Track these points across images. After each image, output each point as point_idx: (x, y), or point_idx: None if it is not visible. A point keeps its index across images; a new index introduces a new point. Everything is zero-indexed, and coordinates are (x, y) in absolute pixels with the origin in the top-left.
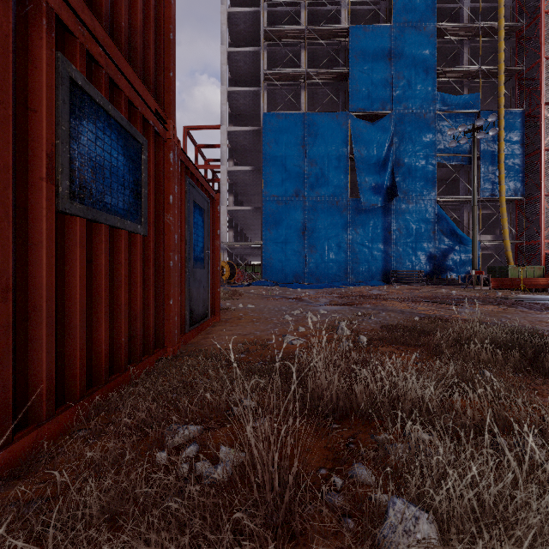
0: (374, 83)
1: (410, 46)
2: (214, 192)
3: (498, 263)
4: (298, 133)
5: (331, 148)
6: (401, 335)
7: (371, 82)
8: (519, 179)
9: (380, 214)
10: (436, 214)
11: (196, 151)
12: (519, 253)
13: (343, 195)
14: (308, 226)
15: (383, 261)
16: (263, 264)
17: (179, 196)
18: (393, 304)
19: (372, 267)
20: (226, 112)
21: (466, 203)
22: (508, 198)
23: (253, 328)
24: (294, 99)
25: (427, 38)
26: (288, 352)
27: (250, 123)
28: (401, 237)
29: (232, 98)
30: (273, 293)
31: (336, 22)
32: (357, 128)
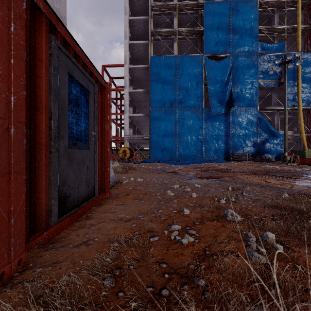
0: (219, 37)
1: (241, 14)
2: (104, 81)
3: (295, 148)
4: (172, 68)
5: (192, 77)
6: (310, 228)
7: (217, 36)
8: (310, 96)
9: (223, 117)
10: (258, 118)
11: (110, 81)
12: (309, 142)
13: (200, 106)
14: (178, 126)
15: (224, 147)
16: (150, 149)
17: (24, 42)
18: (245, 177)
19: (218, 150)
20: (127, 56)
21: (276, 111)
22: (303, 108)
23: (137, 207)
24: (169, 48)
25: (252, 8)
26: (180, 268)
27: (143, 64)
28: (236, 132)
29: (131, 48)
30: (156, 168)
31: (195, 1)
32: (208, 64)
